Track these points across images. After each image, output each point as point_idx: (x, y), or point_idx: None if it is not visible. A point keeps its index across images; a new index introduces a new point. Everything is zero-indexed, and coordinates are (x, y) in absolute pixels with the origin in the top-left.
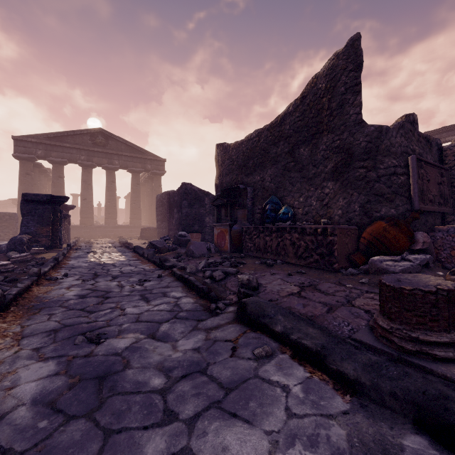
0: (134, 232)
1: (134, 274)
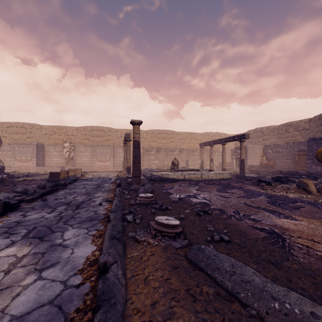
0: None
1: (51, 205)
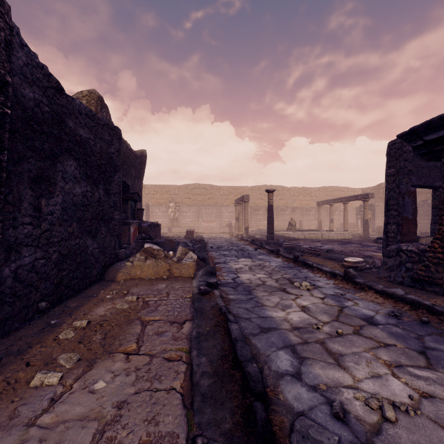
0: None
1: (223, 250)
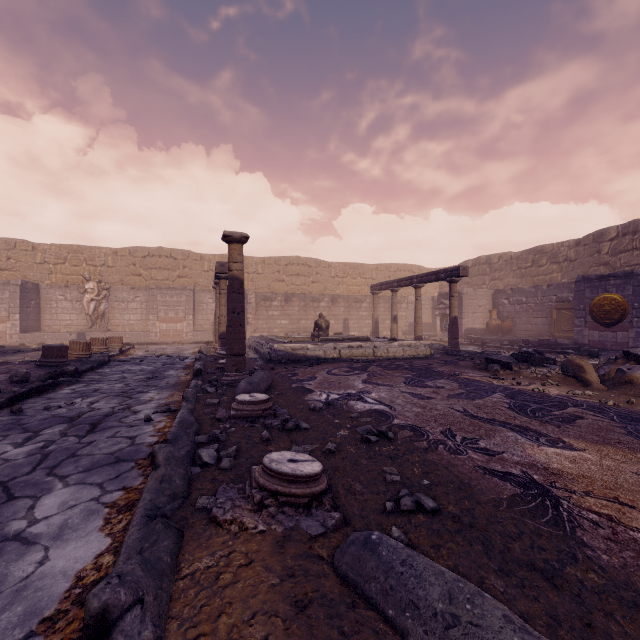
0: None
1: (28, 425)
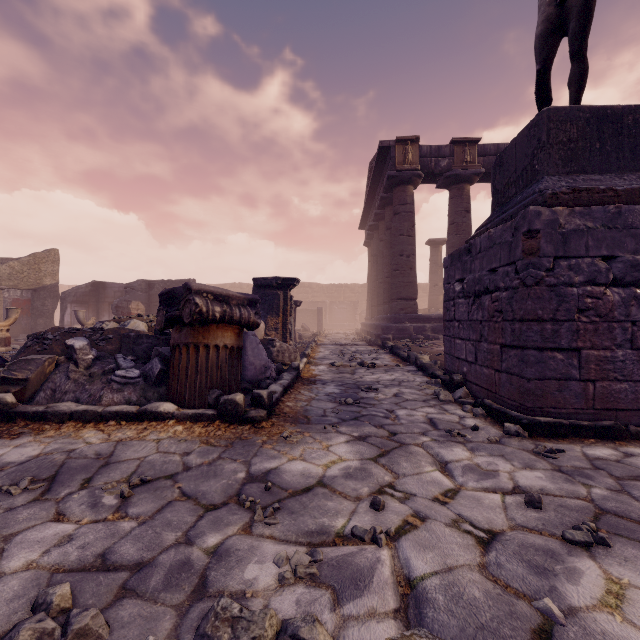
0: (375, 329)
1: None
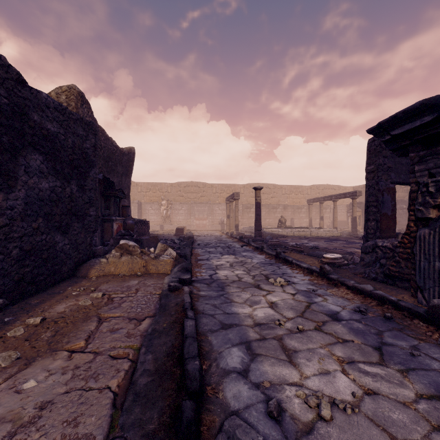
0: None
1: (209, 247)
